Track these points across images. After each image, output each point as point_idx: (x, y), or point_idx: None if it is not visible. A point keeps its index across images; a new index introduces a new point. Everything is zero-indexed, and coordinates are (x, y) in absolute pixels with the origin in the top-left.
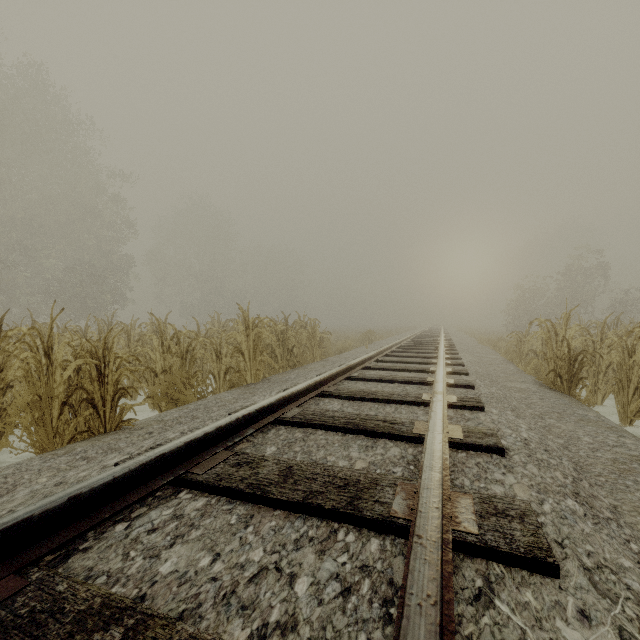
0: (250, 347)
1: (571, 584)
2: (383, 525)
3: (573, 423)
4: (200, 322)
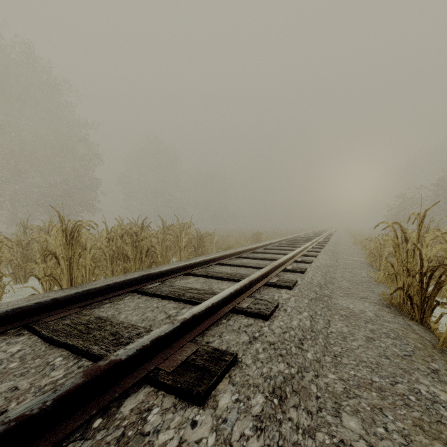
0: (66, 251)
1: None
2: None
3: (396, 443)
4: (156, 225)
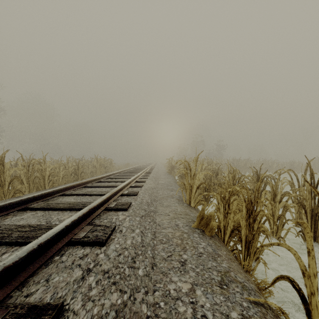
0: (98, 166)
1: (148, 179)
2: None
3: (164, 176)
4: None
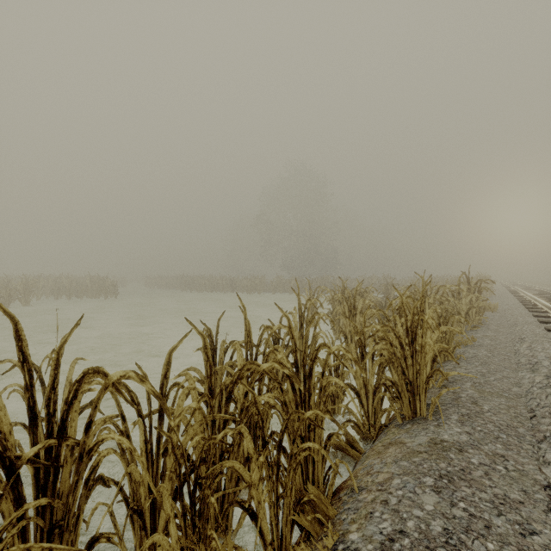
0: None
1: None
2: (540, 290)
3: None
4: None
